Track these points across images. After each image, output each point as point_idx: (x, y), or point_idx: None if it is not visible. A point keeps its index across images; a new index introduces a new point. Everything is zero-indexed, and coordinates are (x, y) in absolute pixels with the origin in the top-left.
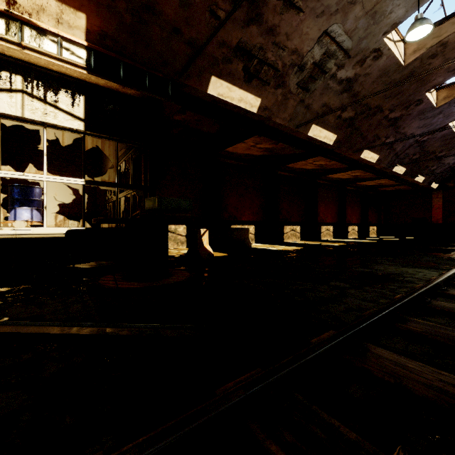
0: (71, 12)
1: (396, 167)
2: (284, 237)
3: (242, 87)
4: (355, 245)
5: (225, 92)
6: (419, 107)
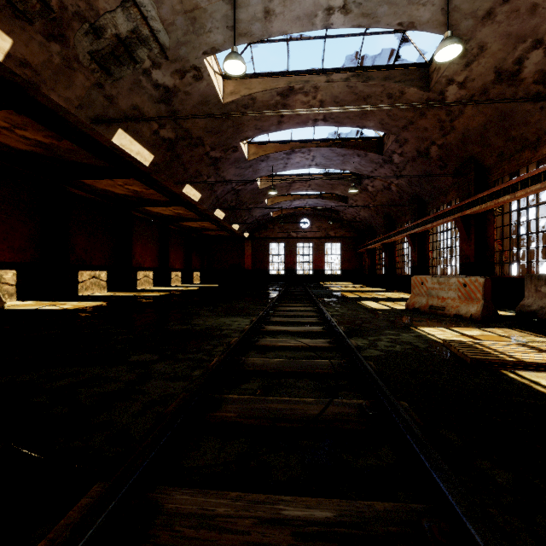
0: None
1: (217, 211)
2: (80, 288)
3: None
4: (178, 294)
5: None
6: (236, 155)
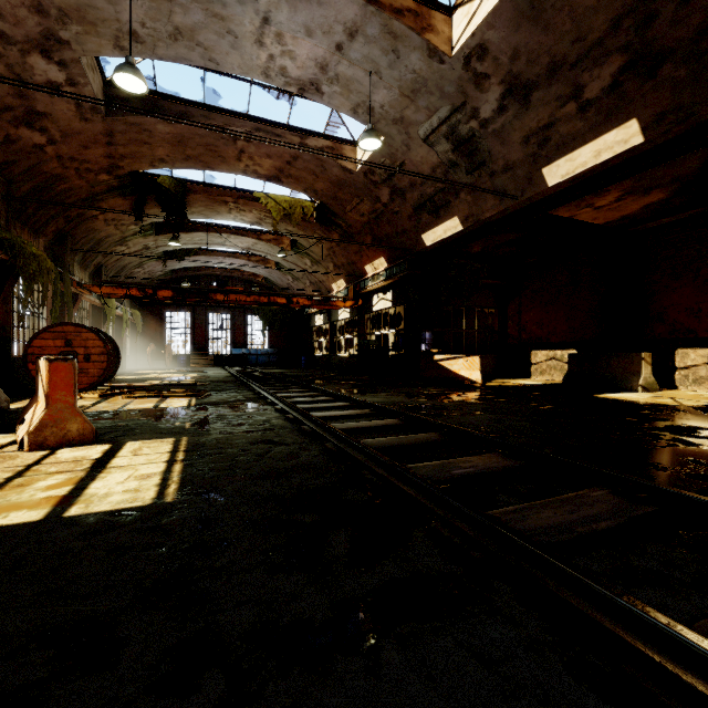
0: (381, 259)
1: None
2: None
3: (439, 223)
4: None
5: (433, 237)
6: None
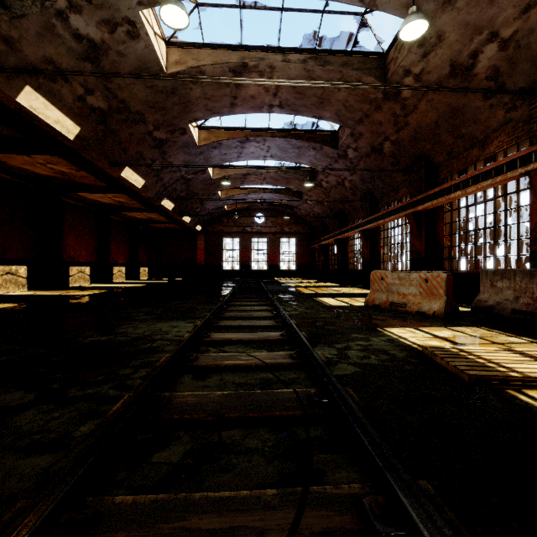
0: None
1: (165, 200)
2: None
3: None
4: (115, 292)
5: None
6: (184, 138)
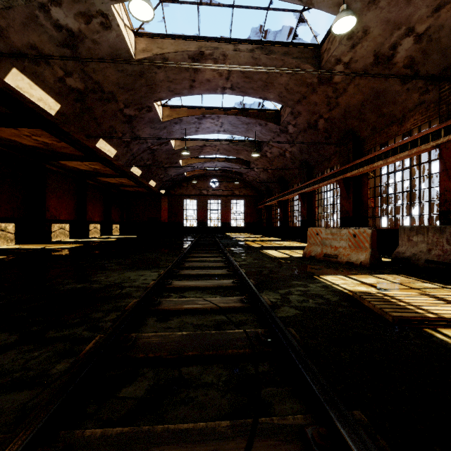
0: None
1: (134, 168)
2: None
3: None
4: (91, 246)
5: None
6: (150, 115)
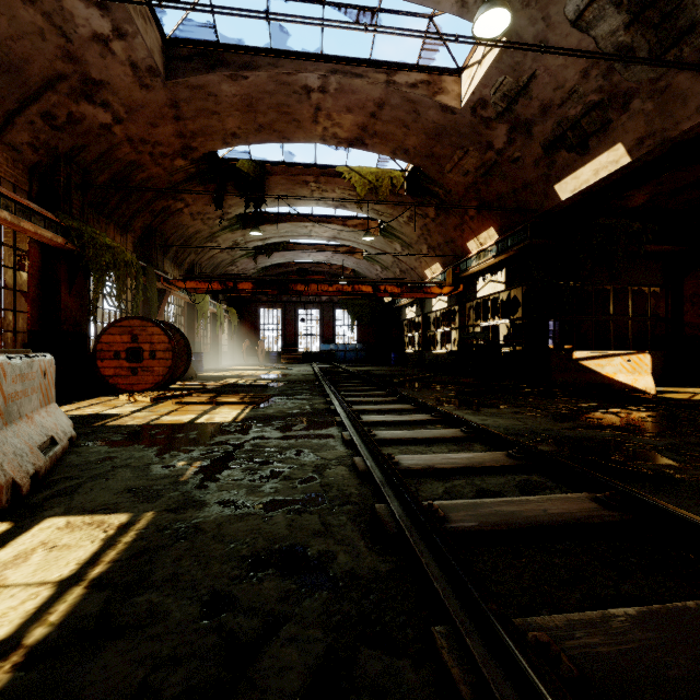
0: (489, 231)
1: None
2: None
3: (585, 161)
4: None
5: (574, 184)
6: None
